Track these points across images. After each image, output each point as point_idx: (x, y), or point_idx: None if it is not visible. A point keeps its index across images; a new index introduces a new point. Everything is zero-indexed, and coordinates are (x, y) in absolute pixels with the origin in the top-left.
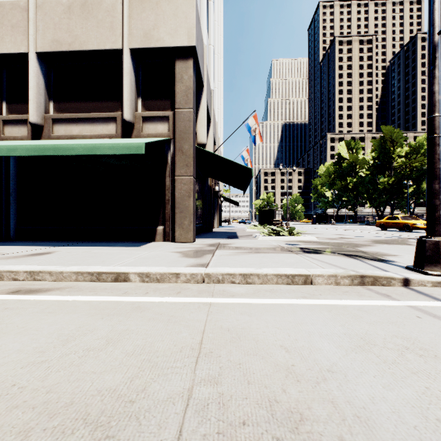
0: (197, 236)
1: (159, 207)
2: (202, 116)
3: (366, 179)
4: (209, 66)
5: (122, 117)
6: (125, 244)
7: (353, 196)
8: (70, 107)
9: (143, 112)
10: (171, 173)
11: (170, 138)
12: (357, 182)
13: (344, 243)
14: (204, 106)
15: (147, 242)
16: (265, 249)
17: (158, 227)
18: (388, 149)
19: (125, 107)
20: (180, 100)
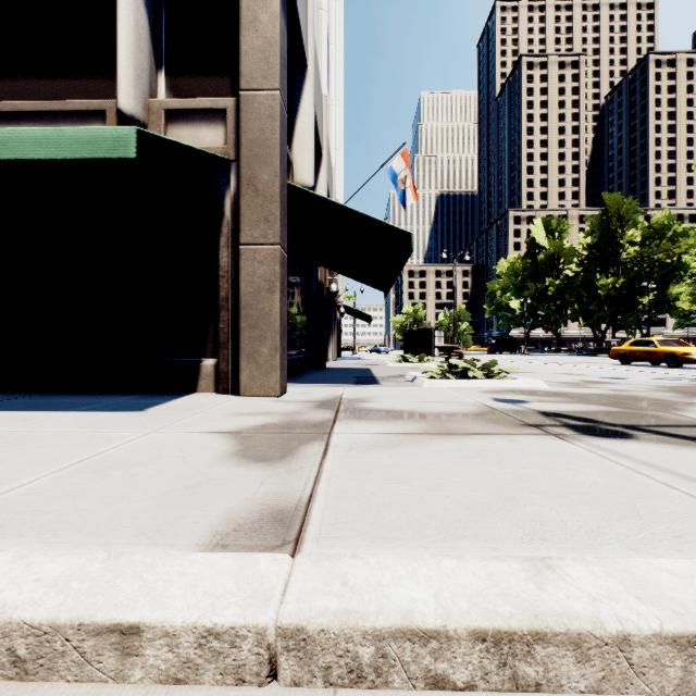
0: (294, 377)
1: (206, 317)
2: (303, 128)
3: (576, 281)
4: (318, 50)
5: (116, 105)
6: (115, 403)
7: (554, 309)
8: (4, 91)
9: (167, 100)
10: (231, 240)
11: (229, 158)
12: (561, 286)
13: (622, 397)
14: (309, 109)
15: (178, 394)
16: (460, 417)
17: (203, 360)
18: (615, 230)
19: (120, 82)
20: (252, 71)
